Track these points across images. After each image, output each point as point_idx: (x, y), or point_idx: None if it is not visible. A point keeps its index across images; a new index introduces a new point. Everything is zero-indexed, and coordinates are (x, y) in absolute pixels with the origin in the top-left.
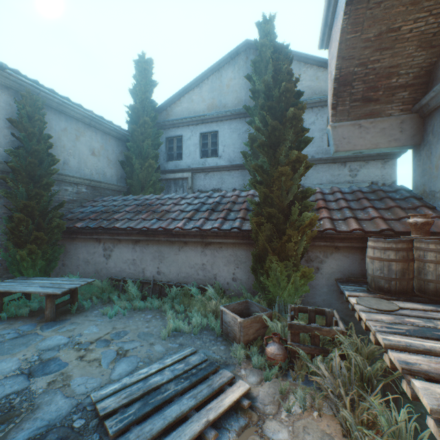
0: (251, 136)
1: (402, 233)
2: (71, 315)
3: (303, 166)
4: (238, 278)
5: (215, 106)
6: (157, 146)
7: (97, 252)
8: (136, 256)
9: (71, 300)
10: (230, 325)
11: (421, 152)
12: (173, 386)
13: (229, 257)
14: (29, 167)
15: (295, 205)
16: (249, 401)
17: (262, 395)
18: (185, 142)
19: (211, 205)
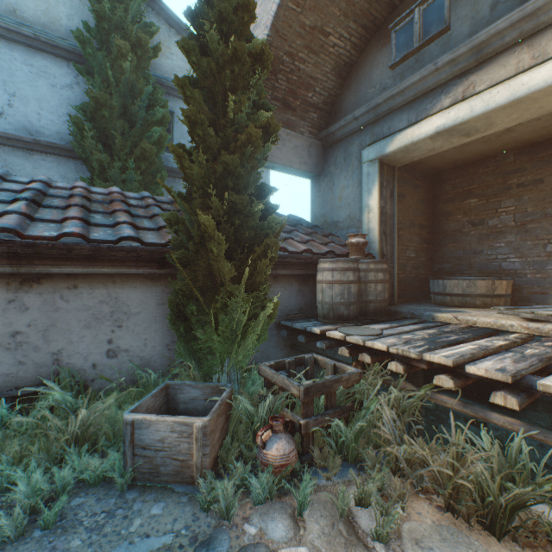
0: (97, 93)
1: (341, 256)
2: None
3: (270, 142)
4: (121, 350)
5: None
6: None
7: None
8: None
9: None
10: (166, 446)
11: (321, 183)
12: None
13: (100, 307)
14: None
15: (255, 204)
16: None
17: (326, 547)
18: None
19: (25, 193)
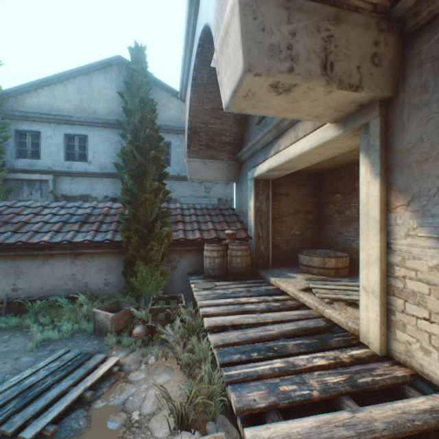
0: (124, 150)
1: (223, 239)
2: None
3: (163, 194)
4: (110, 283)
5: (84, 110)
6: (1, 138)
7: None
8: None
9: None
10: (103, 322)
11: (239, 186)
12: (51, 378)
13: (102, 265)
14: None
15: (158, 221)
16: (119, 367)
17: (129, 361)
18: (44, 140)
19: (82, 217)
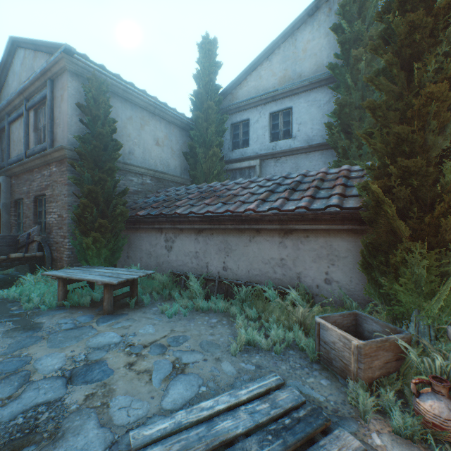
0: (339, 100)
1: None
2: (129, 310)
3: None
4: (333, 280)
5: (288, 78)
6: (221, 133)
7: (158, 244)
8: (199, 248)
9: (131, 293)
10: (335, 348)
11: None
12: (255, 446)
13: (320, 250)
14: (94, 152)
15: None
16: None
17: None
18: (252, 126)
19: (290, 185)
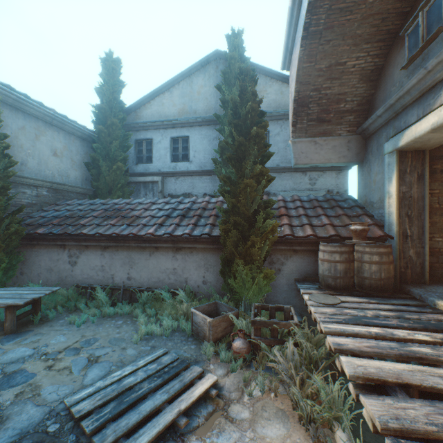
0: (221, 144)
1: (346, 238)
2: (34, 326)
3: (266, 179)
4: (208, 281)
5: (186, 112)
6: (125, 148)
7: (61, 259)
8: (105, 262)
9: (34, 311)
10: (200, 325)
11: (363, 168)
12: (147, 384)
13: (200, 261)
14: None
15: (259, 213)
16: (216, 391)
17: (228, 384)
18: (155, 145)
19: (182, 211)
